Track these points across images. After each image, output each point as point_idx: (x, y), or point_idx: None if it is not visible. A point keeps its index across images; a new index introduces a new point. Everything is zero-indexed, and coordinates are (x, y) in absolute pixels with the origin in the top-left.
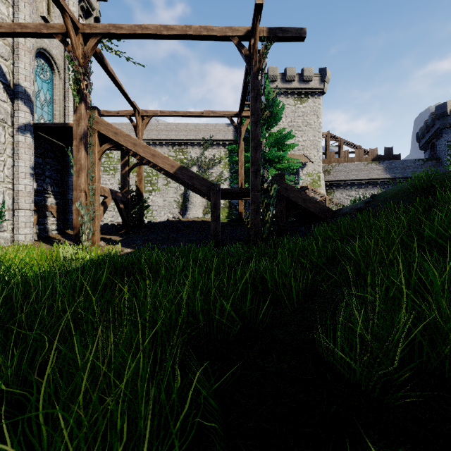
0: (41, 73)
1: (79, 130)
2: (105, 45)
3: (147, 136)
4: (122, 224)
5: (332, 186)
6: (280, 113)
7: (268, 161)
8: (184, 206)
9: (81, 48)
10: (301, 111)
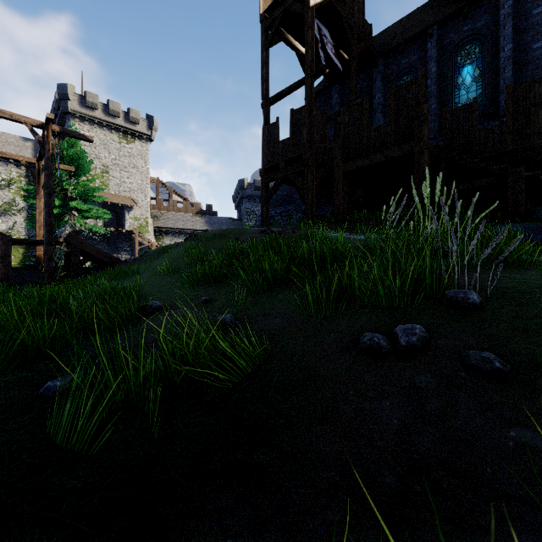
0: None
1: None
2: None
3: None
4: None
5: (162, 232)
6: (88, 167)
7: (76, 208)
8: None
9: None
10: (127, 151)
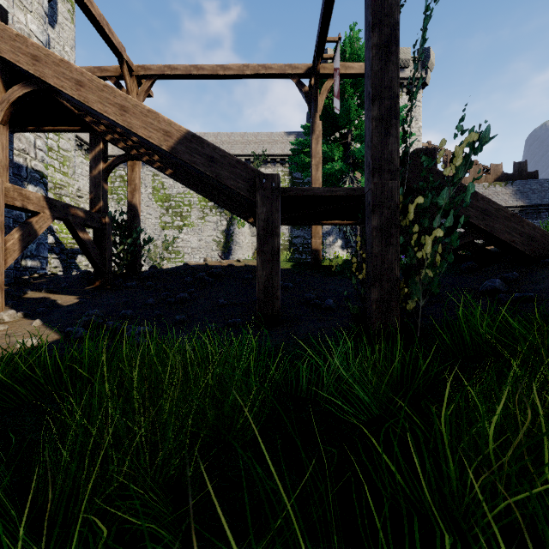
0: None
1: None
2: None
3: None
4: (94, 271)
5: None
6: None
7: (359, 165)
8: (227, 248)
9: None
10: None
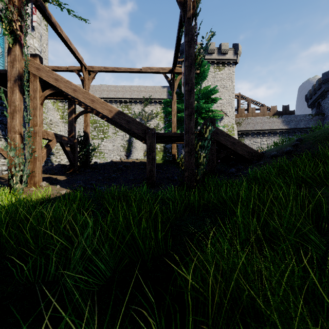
0: None
1: (13, 72)
2: None
3: (100, 95)
4: (70, 165)
5: (242, 135)
6: (206, 72)
7: (196, 112)
8: (129, 150)
9: None
10: (219, 77)
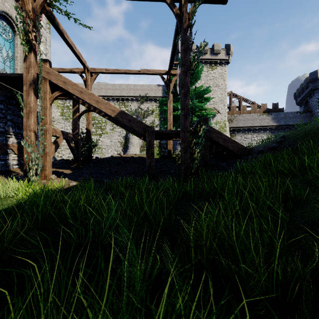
0: (3, 33)
1: (28, 77)
2: (54, 5)
3: (98, 93)
4: (74, 159)
5: (234, 131)
6: (199, 73)
7: (190, 110)
8: (126, 146)
9: (30, 3)
10: (212, 76)
